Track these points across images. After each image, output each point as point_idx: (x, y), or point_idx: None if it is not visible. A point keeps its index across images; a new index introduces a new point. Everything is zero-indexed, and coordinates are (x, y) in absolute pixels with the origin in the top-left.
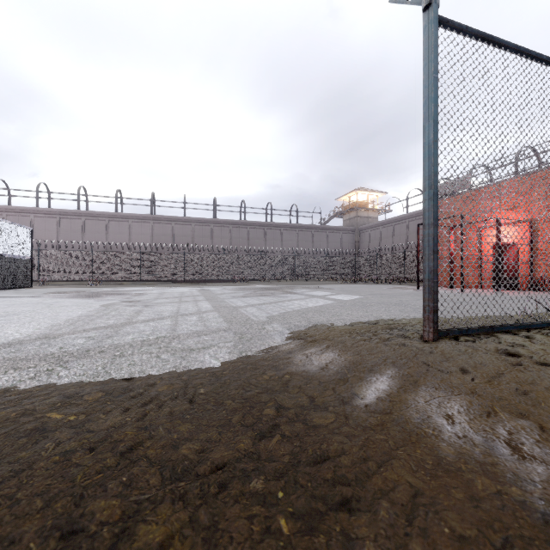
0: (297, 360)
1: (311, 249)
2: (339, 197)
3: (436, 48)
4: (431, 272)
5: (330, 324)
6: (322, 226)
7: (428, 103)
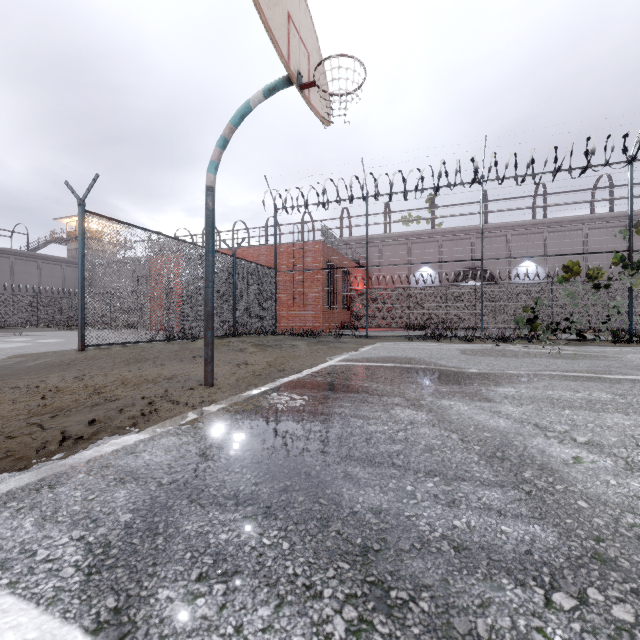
0: (1, 362)
1: (10, 283)
2: (61, 218)
3: (84, 225)
4: (81, 320)
5: (27, 352)
6: (31, 253)
7: (80, 247)
